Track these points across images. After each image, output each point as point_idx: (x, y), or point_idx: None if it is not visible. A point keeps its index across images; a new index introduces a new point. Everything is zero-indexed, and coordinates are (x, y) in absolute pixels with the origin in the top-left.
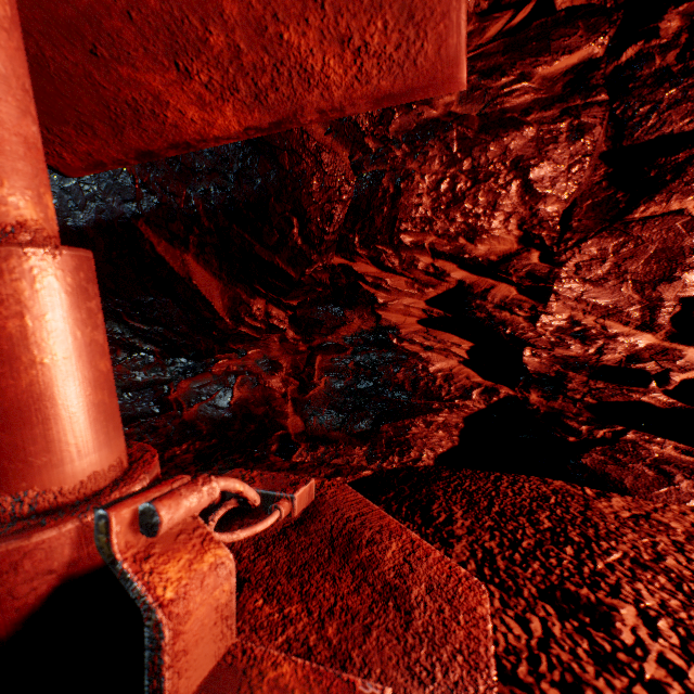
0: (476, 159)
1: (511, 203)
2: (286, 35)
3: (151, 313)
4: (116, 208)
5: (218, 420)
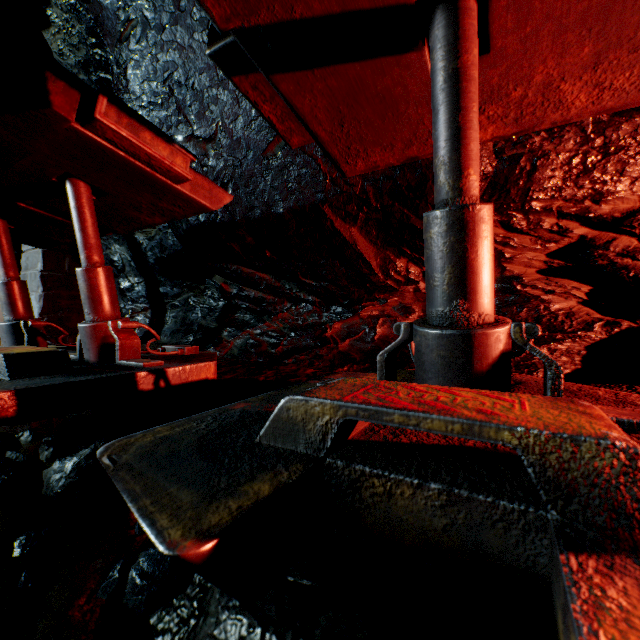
0: (608, 137)
1: (637, 169)
2: (562, 86)
3: (321, 272)
4: (309, 198)
5: (366, 351)
